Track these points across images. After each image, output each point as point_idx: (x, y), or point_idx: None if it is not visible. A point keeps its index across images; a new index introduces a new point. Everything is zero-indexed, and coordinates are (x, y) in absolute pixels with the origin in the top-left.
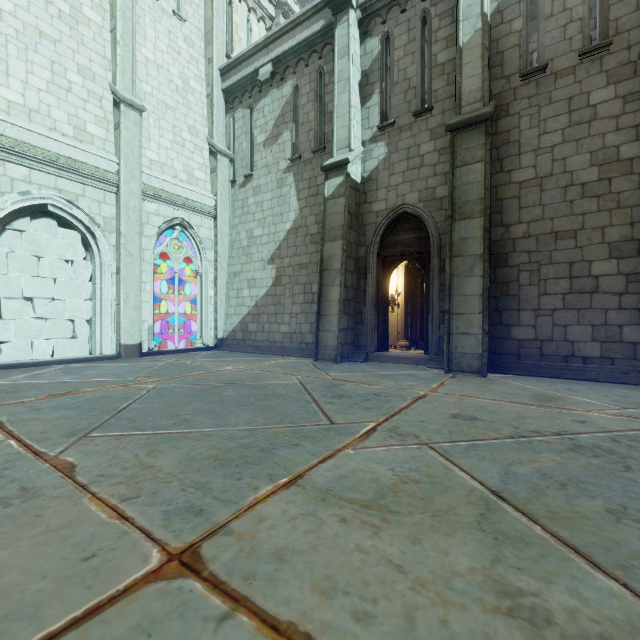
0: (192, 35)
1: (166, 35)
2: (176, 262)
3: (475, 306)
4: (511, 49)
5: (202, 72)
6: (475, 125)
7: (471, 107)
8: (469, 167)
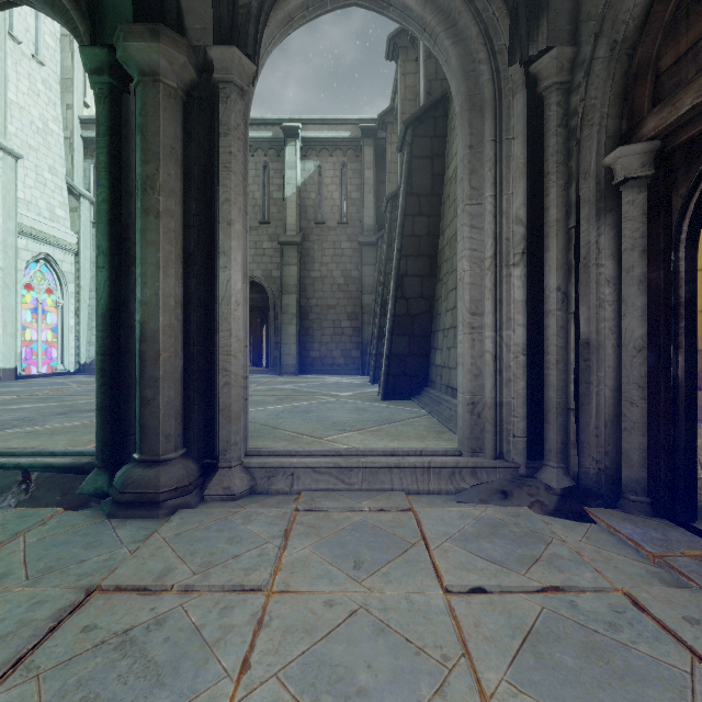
0: (49, 78)
1: (26, 77)
2: (39, 293)
3: (293, 340)
4: (310, 207)
5: (59, 114)
6: (293, 245)
7: (291, 233)
8: (290, 267)
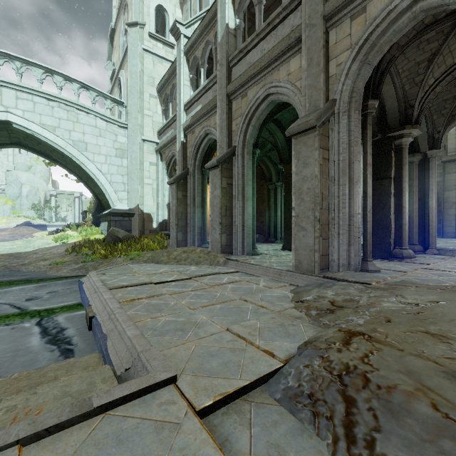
0: None
1: None
2: None
3: (452, 218)
4: None
5: None
6: (452, 161)
7: (451, 154)
8: (450, 174)
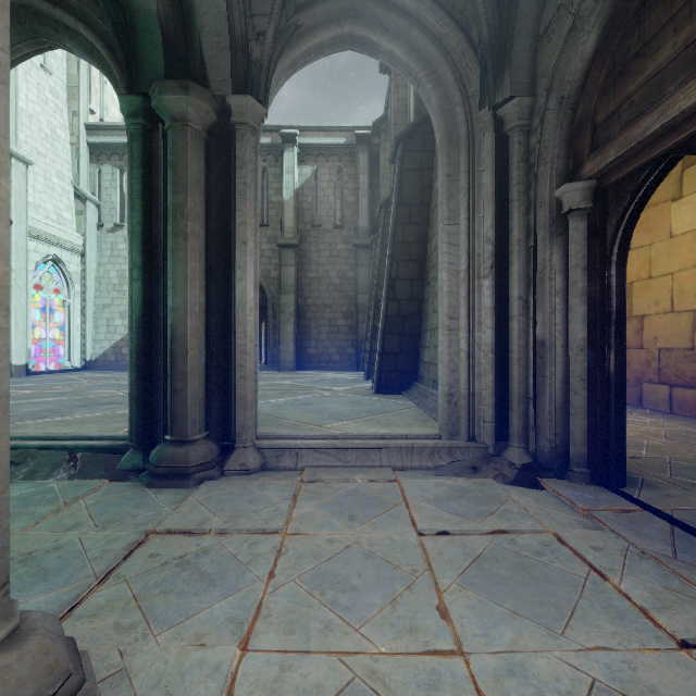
0: (57, 86)
1: (35, 86)
2: (48, 293)
3: (291, 338)
4: (307, 210)
5: (66, 121)
6: (291, 247)
7: (289, 235)
8: (288, 268)
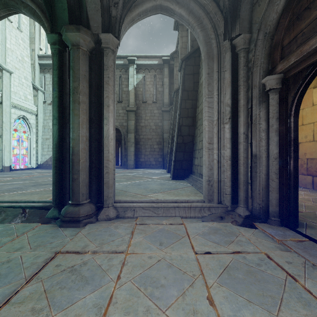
0: (24, 37)
1: (14, 37)
2: (20, 133)
3: (132, 153)
4: (140, 94)
5: (29, 53)
6: (132, 111)
7: (132, 106)
8: (131, 121)
